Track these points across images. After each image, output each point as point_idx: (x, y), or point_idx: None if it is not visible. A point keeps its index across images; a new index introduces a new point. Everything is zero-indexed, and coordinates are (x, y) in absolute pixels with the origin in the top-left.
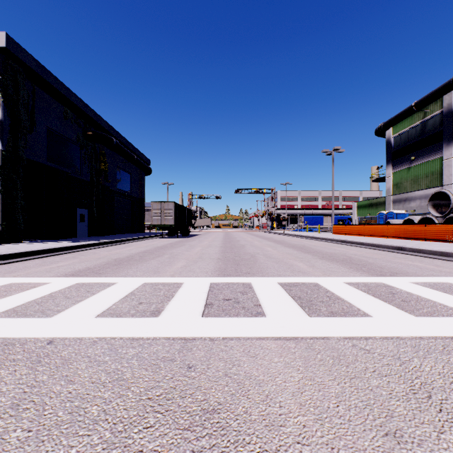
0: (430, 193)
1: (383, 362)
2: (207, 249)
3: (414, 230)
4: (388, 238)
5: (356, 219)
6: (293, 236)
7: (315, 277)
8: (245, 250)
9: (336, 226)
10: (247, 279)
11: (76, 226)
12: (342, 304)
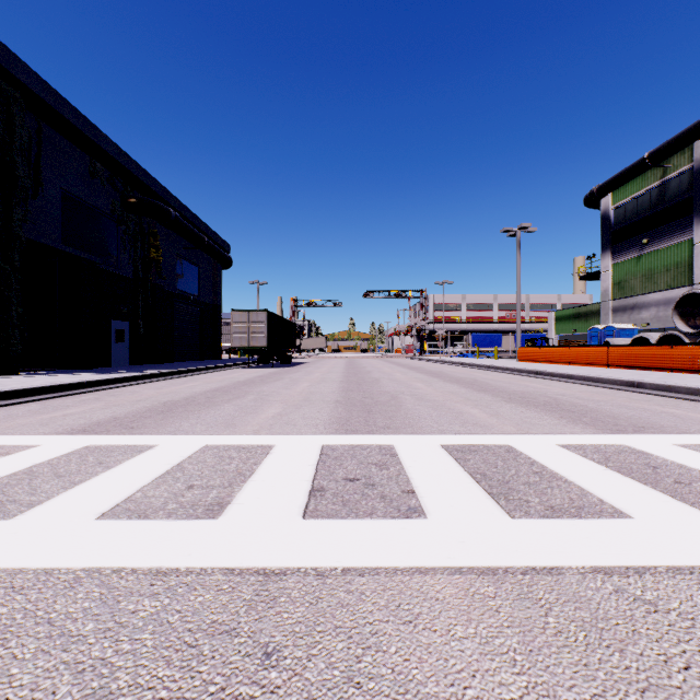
0: (673, 297)
1: (699, 639)
2: (319, 385)
3: (652, 355)
4: (609, 368)
5: (554, 338)
6: (455, 365)
7: (505, 435)
8: (381, 388)
9: (524, 348)
10: (386, 438)
11: (109, 348)
12: (566, 490)
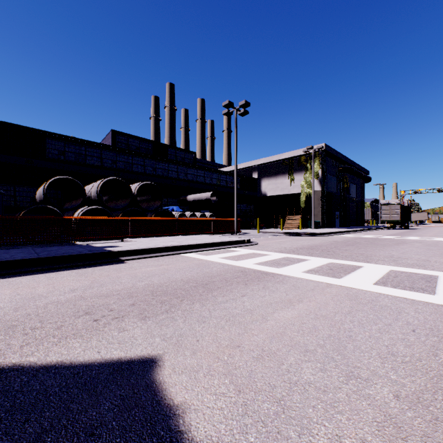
0: None
1: None
2: (438, 234)
3: None
4: None
5: None
6: None
7: None
8: None
9: None
10: None
11: (335, 221)
12: None
